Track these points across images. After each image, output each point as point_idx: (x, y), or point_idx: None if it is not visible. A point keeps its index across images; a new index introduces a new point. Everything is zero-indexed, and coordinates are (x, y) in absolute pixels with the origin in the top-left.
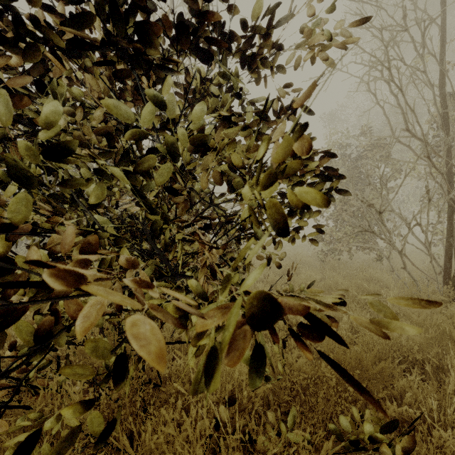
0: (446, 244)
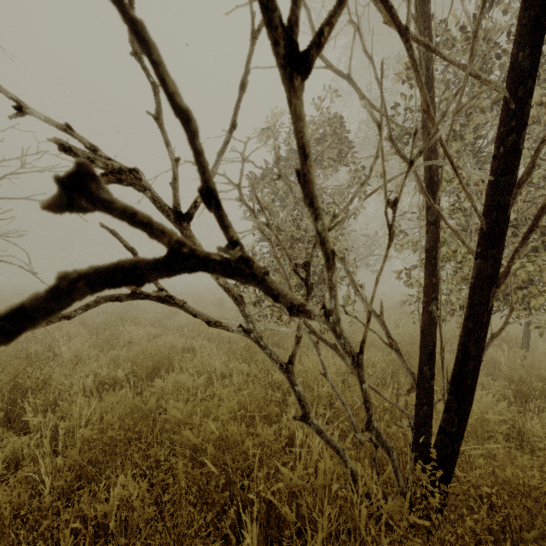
0: (424, 317)
